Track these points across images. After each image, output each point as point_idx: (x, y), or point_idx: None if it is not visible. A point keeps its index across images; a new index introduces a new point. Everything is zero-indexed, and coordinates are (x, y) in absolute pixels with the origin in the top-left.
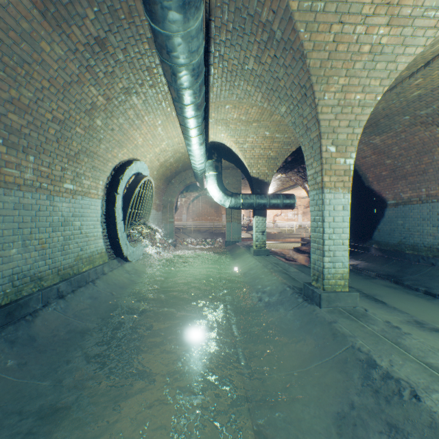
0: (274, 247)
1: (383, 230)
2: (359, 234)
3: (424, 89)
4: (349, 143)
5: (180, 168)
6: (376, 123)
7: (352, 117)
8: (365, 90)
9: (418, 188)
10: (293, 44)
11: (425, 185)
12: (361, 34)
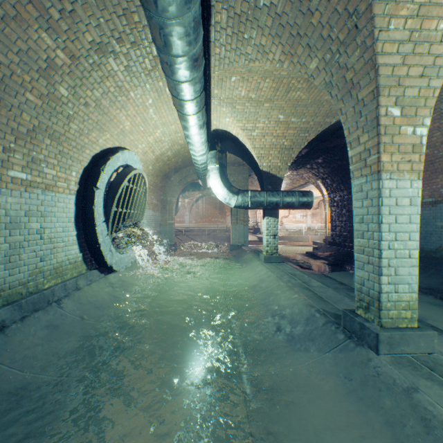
0: (282, 251)
1: None
2: None
3: None
4: (421, 103)
5: (180, 164)
6: None
7: (430, 61)
8: None
9: None
10: None
11: None
12: None
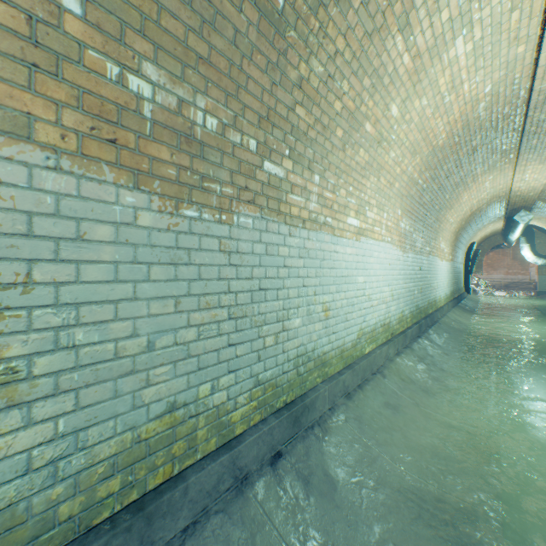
0: None
1: None
2: None
3: None
4: None
5: (490, 235)
6: None
7: None
8: None
9: None
10: None
11: None
12: None
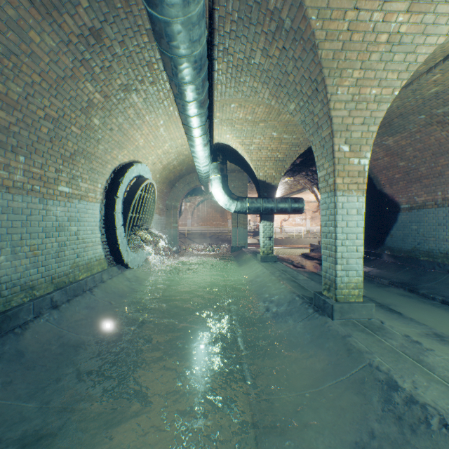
0: (282, 253)
1: (395, 236)
2: (371, 240)
3: (442, 86)
4: (364, 142)
5: (184, 171)
6: (389, 123)
7: (367, 114)
8: (382, 84)
9: (434, 191)
10: (303, 33)
11: (441, 188)
12: (378, 22)
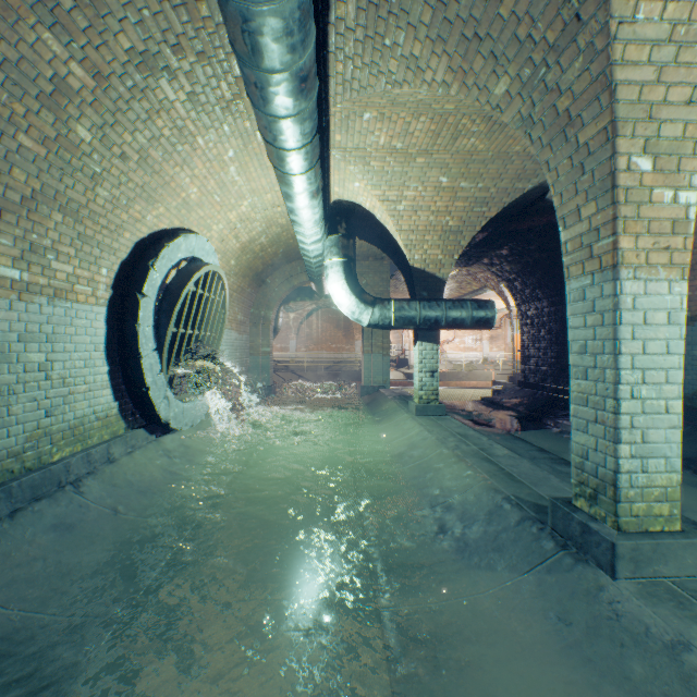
0: (443, 396)
1: None
2: None
3: None
4: (688, 149)
5: (281, 257)
6: None
7: None
8: None
9: None
10: None
11: None
12: None
